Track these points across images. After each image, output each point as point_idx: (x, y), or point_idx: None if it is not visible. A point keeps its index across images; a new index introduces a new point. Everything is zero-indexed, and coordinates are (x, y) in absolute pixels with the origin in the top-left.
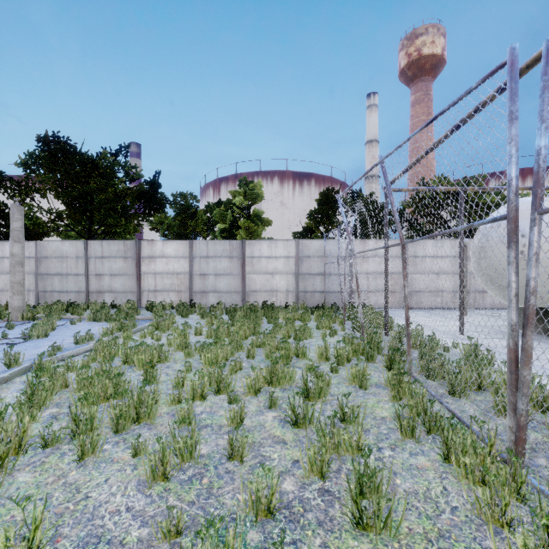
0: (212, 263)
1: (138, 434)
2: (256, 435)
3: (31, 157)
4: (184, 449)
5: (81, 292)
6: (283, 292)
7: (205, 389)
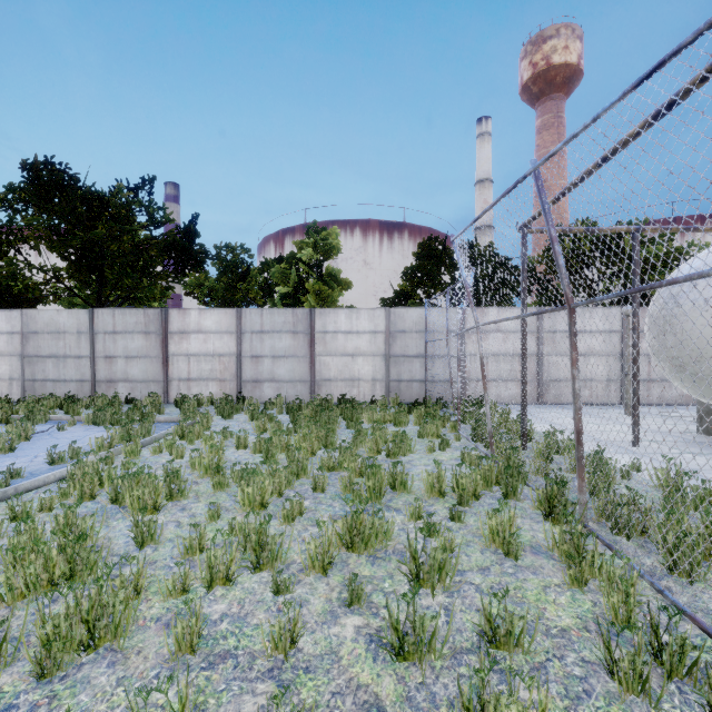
0: (268, 341)
1: (85, 680)
2: (321, 682)
3: (12, 191)
4: None
5: (84, 382)
6: (368, 382)
7: (233, 566)
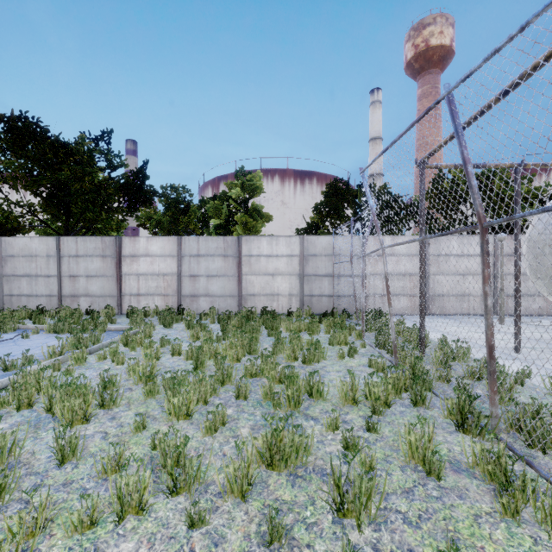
0: (203, 263)
1: None
2: None
3: None
4: None
5: (52, 297)
6: (285, 297)
7: (146, 494)
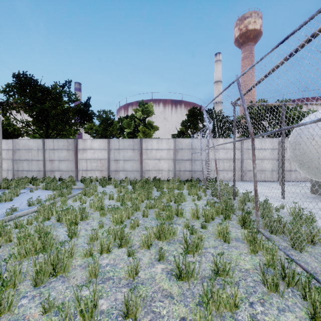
0: (122, 153)
1: (53, 287)
2: (148, 288)
3: (8, 86)
4: (85, 309)
5: (40, 171)
6: (166, 171)
7: (110, 245)
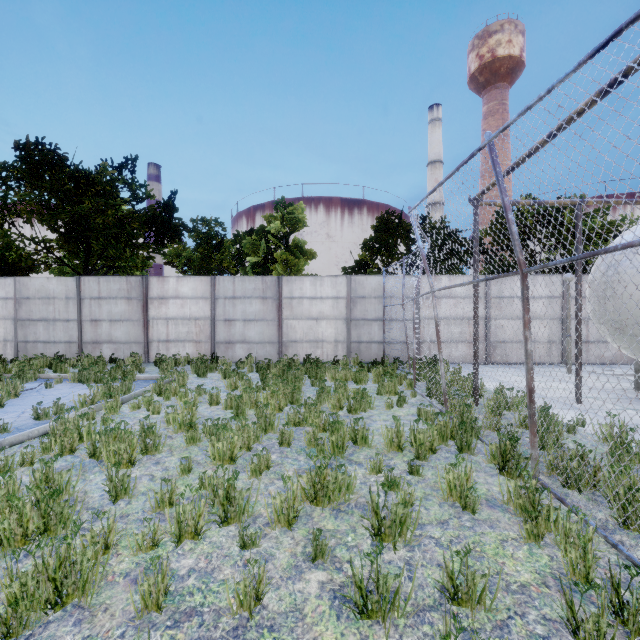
0: (240, 306)
1: (50, 639)
2: None
3: (5, 168)
4: None
5: (72, 343)
6: (331, 343)
7: (201, 520)
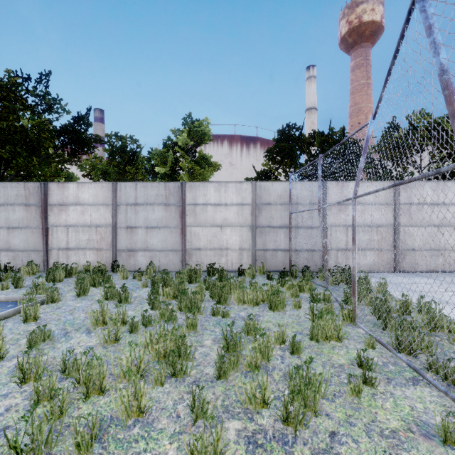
0: (142, 213)
1: None
2: None
3: None
4: None
5: None
6: (235, 251)
7: None
